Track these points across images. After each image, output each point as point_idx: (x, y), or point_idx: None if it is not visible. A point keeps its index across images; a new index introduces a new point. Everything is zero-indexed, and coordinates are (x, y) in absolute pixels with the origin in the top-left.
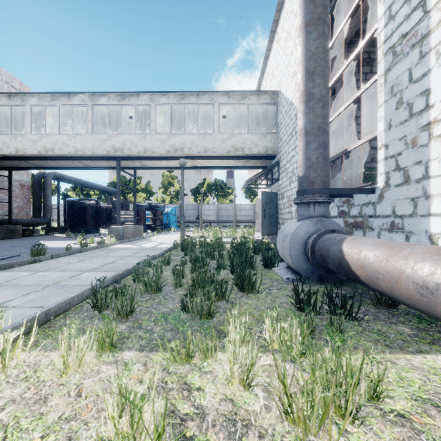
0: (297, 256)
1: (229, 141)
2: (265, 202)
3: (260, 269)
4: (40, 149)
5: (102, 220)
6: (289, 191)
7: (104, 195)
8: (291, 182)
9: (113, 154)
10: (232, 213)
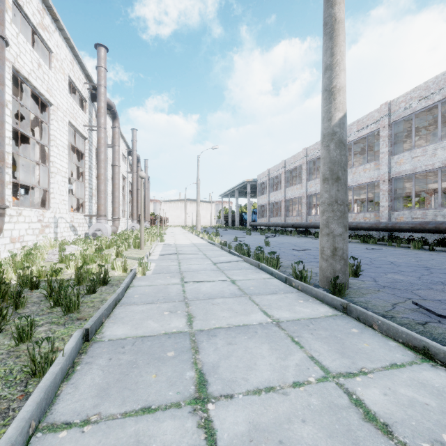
0: None
1: None
2: None
3: None
4: None
5: None
6: None
7: None
8: None
9: None
10: None
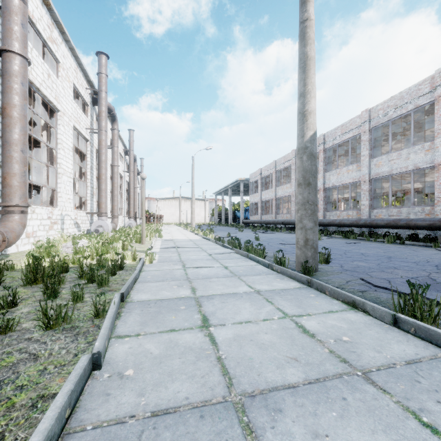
0: None
1: None
2: None
3: None
4: None
5: None
6: None
7: None
8: None
9: None
10: None
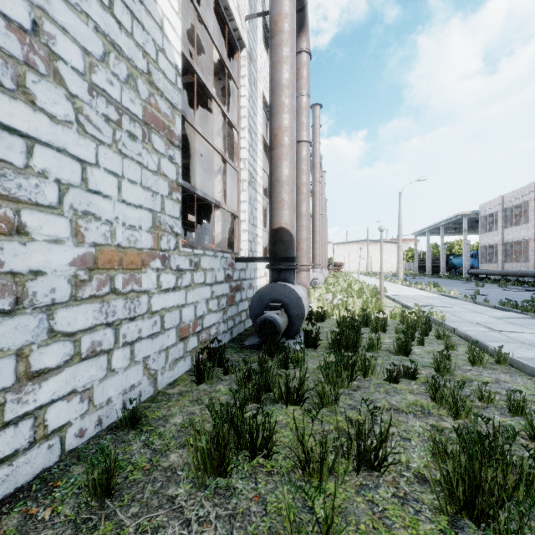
0: None
1: None
2: None
3: (324, 348)
4: None
5: None
6: None
7: None
8: (1, 78)
9: None
10: None
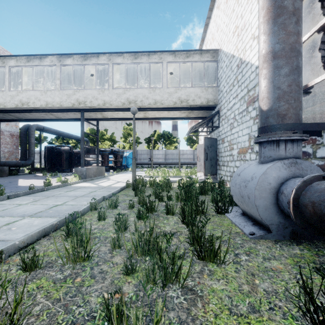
0: (265, 207)
1: (176, 94)
2: (207, 146)
3: (211, 215)
4: (17, 102)
5: (74, 162)
6: (230, 136)
7: (79, 143)
8: (232, 127)
9: (77, 106)
10: (176, 156)
